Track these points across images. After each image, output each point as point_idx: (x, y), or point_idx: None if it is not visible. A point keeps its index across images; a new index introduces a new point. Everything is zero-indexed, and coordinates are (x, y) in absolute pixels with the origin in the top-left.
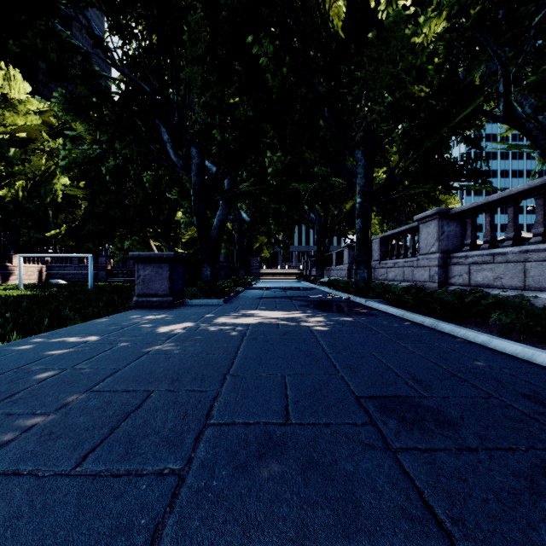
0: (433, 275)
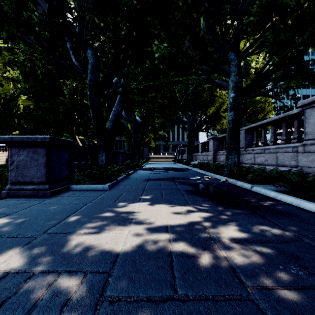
0: None
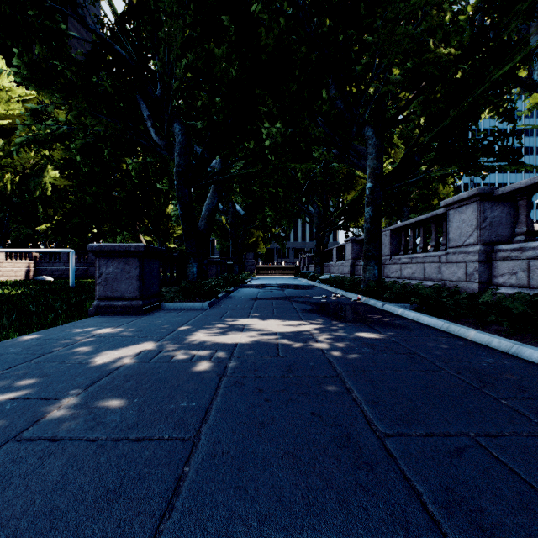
0: (472, 272)
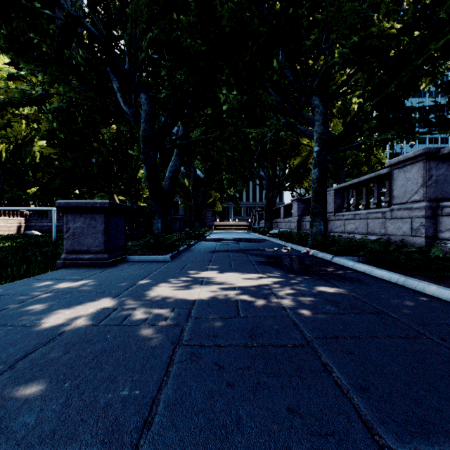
0: (418, 227)
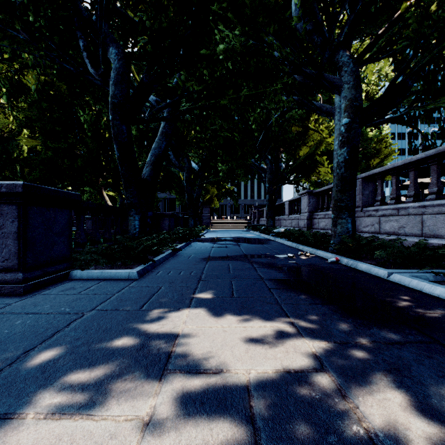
0: None
